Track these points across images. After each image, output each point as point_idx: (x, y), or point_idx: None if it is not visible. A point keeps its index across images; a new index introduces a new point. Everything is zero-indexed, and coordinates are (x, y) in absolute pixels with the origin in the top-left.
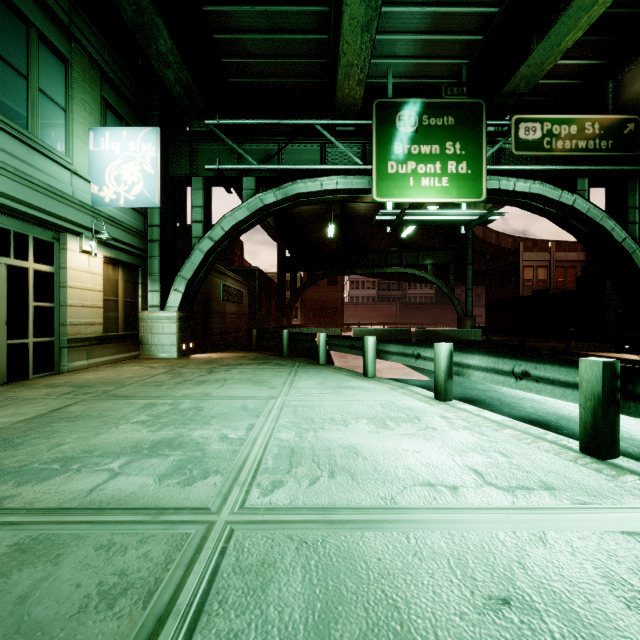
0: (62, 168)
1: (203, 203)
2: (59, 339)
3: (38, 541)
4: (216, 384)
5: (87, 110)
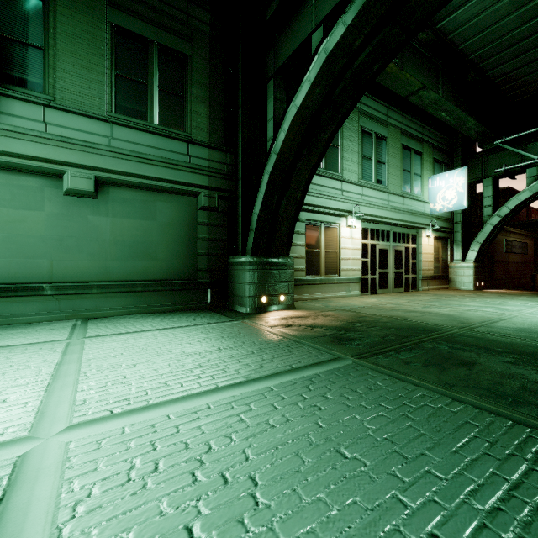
0: (420, 202)
1: (492, 193)
2: (417, 276)
3: (467, 310)
4: (506, 299)
5: (427, 169)
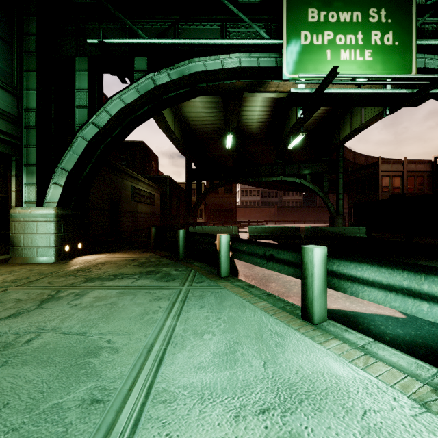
0: None
1: (88, 86)
2: None
3: None
4: None
5: None
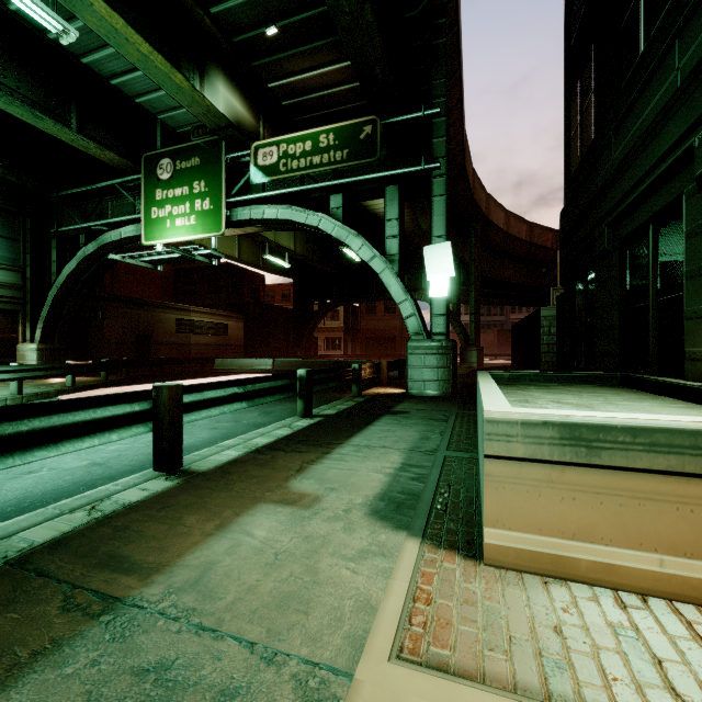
0: None
1: (58, 259)
2: None
3: None
4: None
5: None
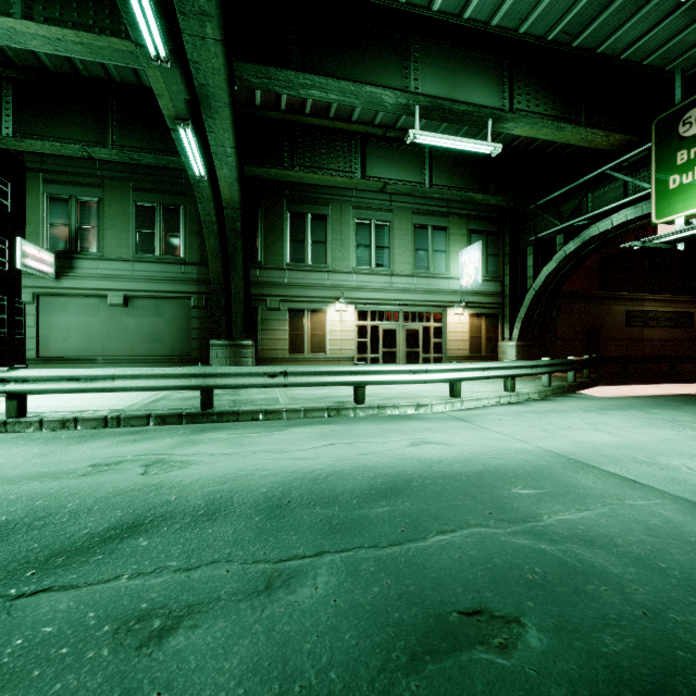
0: (443, 279)
1: (533, 263)
2: (445, 356)
3: None
4: None
5: (458, 243)
